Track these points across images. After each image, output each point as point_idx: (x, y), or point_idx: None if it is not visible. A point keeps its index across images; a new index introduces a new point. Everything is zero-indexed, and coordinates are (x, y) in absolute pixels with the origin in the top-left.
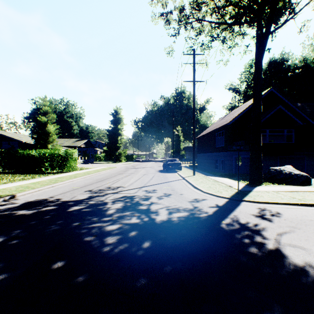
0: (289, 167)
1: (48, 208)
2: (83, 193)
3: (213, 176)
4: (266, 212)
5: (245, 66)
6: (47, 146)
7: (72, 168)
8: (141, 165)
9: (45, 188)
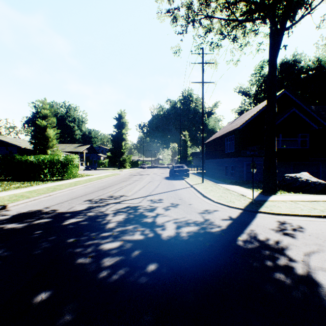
0: (306, 174)
1: (41, 221)
2: (82, 202)
3: (223, 183)
4: (287, 226)
5: (255, 68)
6: (47, 152)
7: (73, 174)
8: (146, 172)
9: (42, 197)
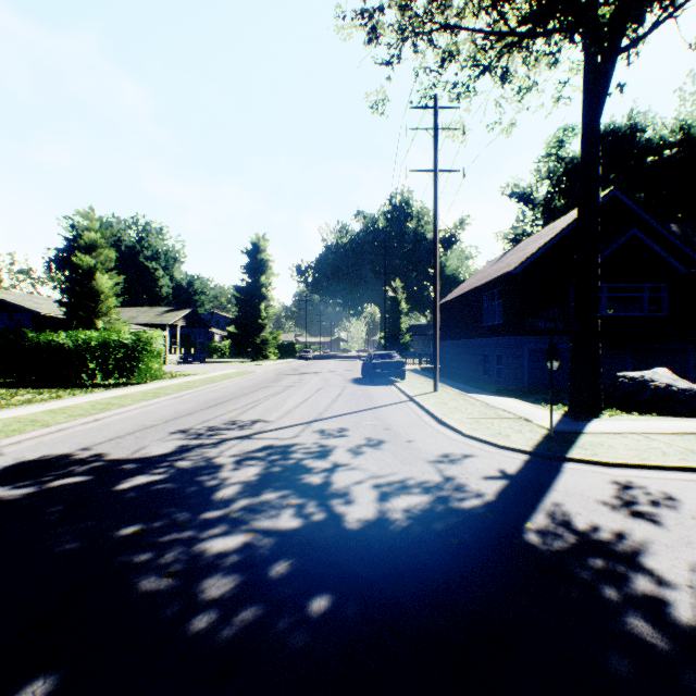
0: (664, 373)
1: (67, 482)
2: (167, 437)
3: (481, 393)
4: (637, 494)
5: (547, 143)
6: (96, 324)
7: (152, 373)
8: (311, 367)
9: (77, 425)
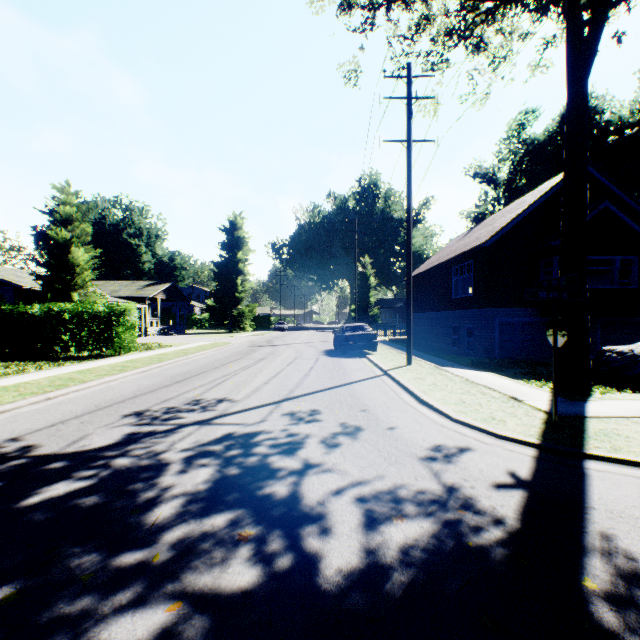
0: None
1: None
2: (117, 421)
3: (456, 367)
4: None
5: (509, 126)
6: (72, 297)
7: (125, 345)
8: (285, 338)
9: (24, 405)
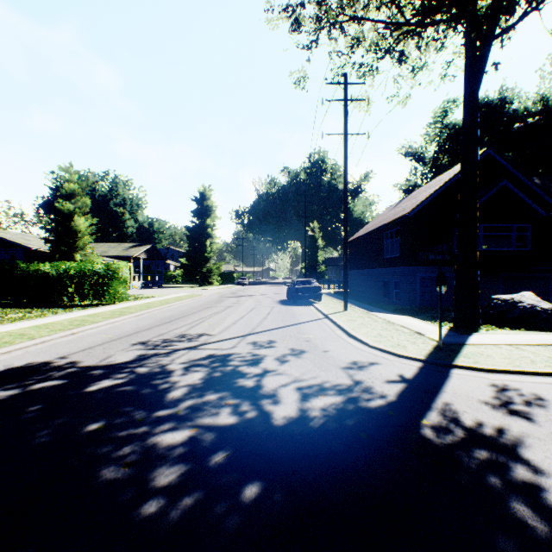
0: (529, 296)
1: (46, 385)
2: (129, 347)
3: (382, 312)
4: (512, 395)
5: (435, 113)
6: (74, 257)
7: (119, 296)
8: (247, 291)
9: (57, 338)
